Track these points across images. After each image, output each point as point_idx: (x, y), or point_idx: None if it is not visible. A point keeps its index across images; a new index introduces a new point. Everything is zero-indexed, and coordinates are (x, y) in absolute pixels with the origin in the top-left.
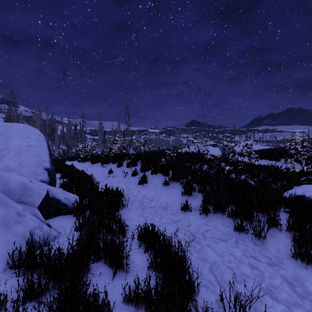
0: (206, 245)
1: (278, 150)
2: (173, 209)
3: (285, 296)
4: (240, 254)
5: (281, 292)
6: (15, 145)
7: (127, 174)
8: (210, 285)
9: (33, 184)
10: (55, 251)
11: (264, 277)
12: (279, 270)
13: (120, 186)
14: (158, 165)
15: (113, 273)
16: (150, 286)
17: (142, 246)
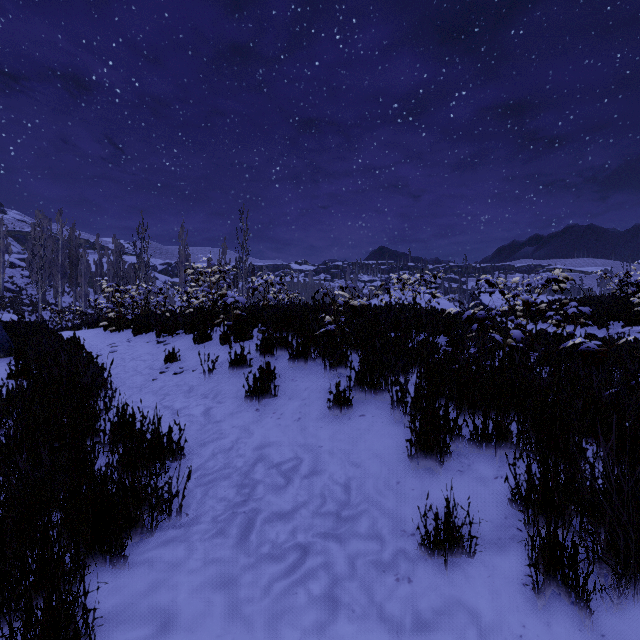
0: None
1: (596, 301)
2: (382, 533)
3: None
4: None
5: None
6: None
7: (219, 365)
8: None
9: None
10: None
11: None
12: None
13: (184, 408)
14: (311, 338)
15: None
16: None
17: None
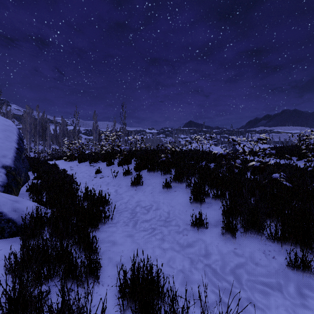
0: (247, 300)
1: (287, 148)
2: (179, 224)
3: None
4: None
5: None
6: None
7: (118, 174)
8: None
9: None
10: None
11: None
12: None
13: (107, 190)
14: (156, 163)
15: None
16: None
17: (128, 308)
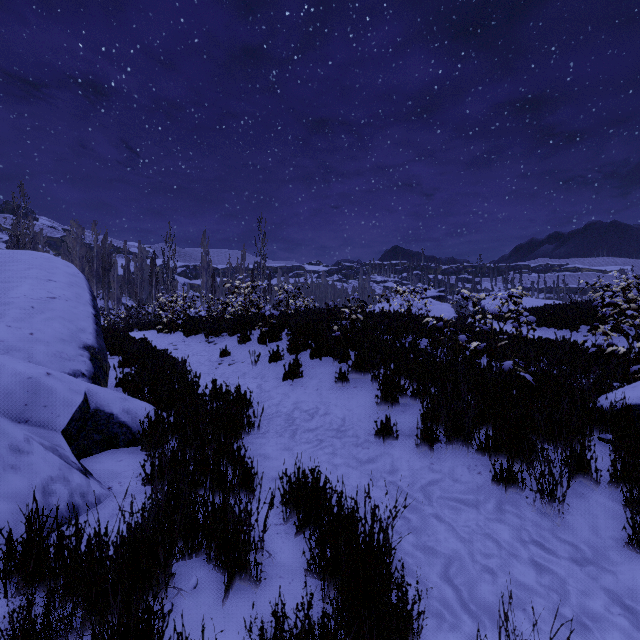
0: (434, 516)
1: (574, 308)
2: (359, 435)
3: (620, 639)
4: (510, 537)
5: (609, 629)
6: (21, 295)
7: (261, 359)
8: (446, 613)
9: (54, 380)
10: (89, 538)
11: (568, 593)
12: (600, 576)
13: (244, 385)
14: (324, 340)
15: (225, 586)
16: (310, 622)
17: (292, 518)
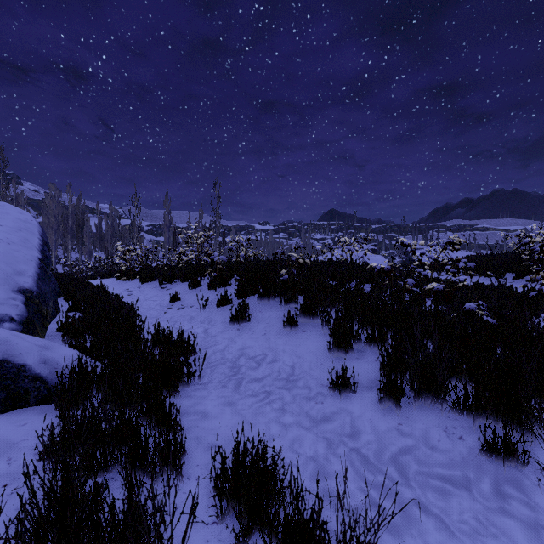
0: (415, 503)
1: (498, 257)
2: (311, 386)
3: None
4: (528, 543)
5: None
6: None
7: (209, 303)
8: None
9: None
10: None
11: None
12: None
13: (190, 329)
14: (272, 284)
15: None
16: None
17: (229, 513)
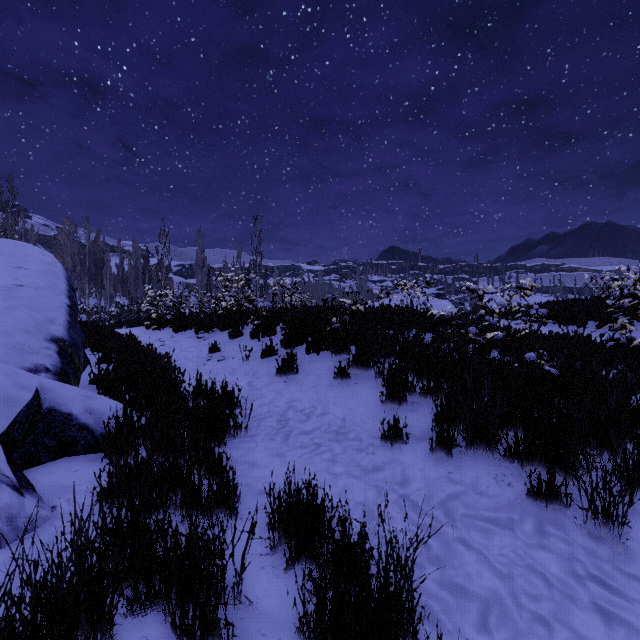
0: (459, 540)
1: (580, 303)
2: (362, 438)
3: None
4: (560, 571)
5: None
6: None
7: (253, 354)
8: None
9: None
10: None
11: None
12: None
13: (233, 382)
14: (322, 333)
15: None
16: None
17: (281, 546)
